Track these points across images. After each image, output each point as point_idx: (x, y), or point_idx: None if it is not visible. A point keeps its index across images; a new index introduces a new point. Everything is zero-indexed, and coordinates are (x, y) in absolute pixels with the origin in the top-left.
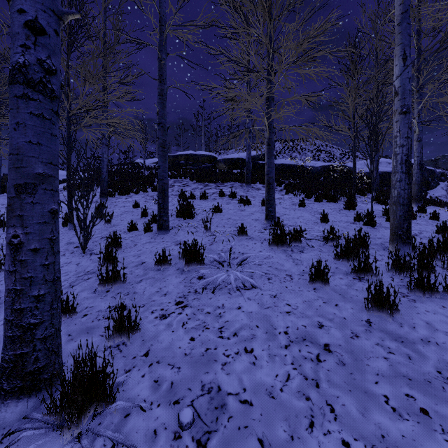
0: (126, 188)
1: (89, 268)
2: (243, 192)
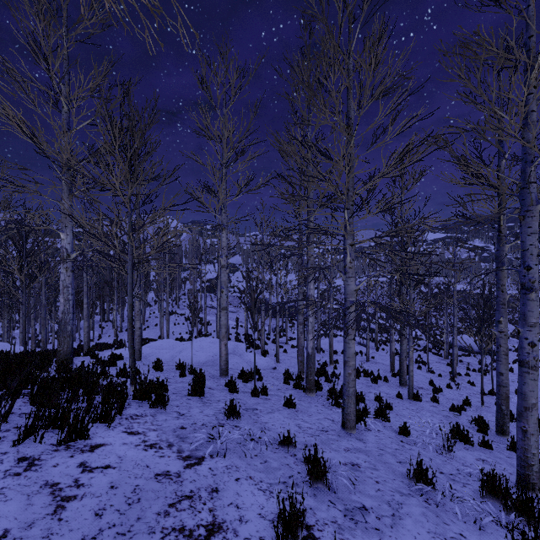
0: None
1: None
2: None
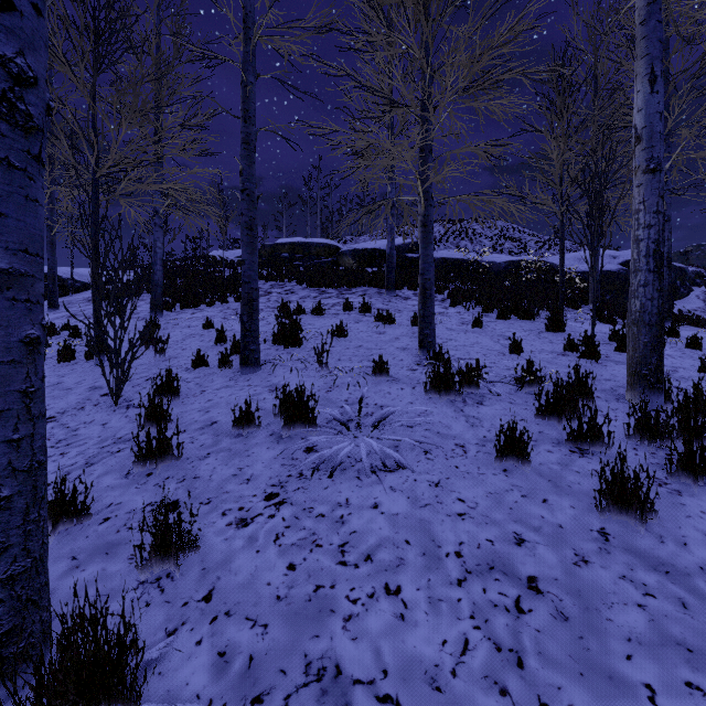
0: (193, 297)
1: (123, 432)
2: (382, 303)
